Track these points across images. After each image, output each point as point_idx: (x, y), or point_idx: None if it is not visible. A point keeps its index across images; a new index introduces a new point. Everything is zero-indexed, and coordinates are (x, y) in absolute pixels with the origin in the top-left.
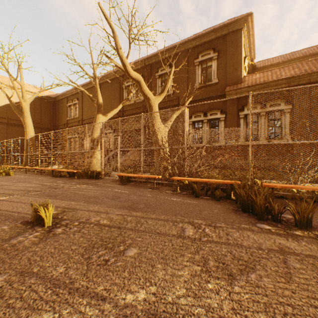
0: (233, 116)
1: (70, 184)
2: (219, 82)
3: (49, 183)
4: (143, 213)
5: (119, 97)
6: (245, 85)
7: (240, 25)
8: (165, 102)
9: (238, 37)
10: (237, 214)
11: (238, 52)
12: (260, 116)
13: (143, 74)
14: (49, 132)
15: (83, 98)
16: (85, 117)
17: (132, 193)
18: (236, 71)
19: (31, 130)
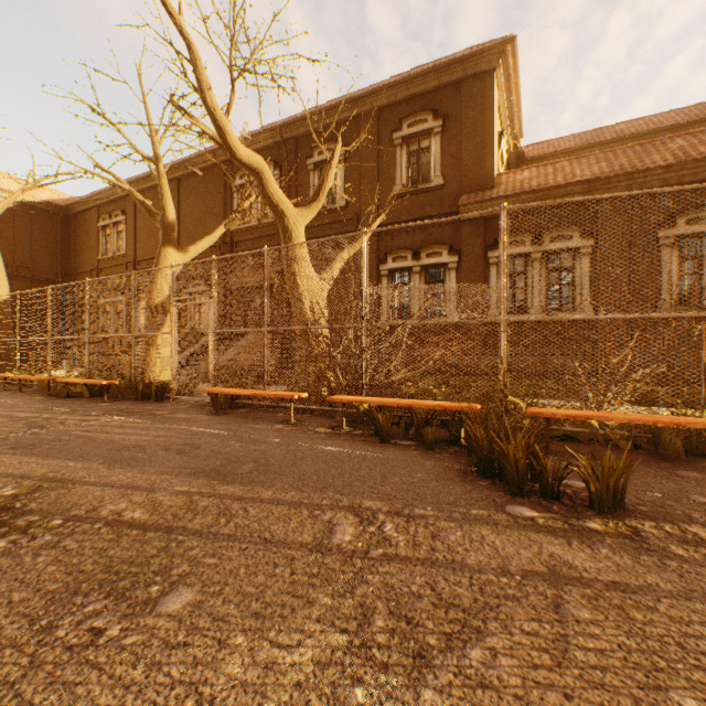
0: (476, 260)
1: (85, 414)
2: (446, 185)
3: (31, 414)
4: (243, 488)
5: (222, 210)
6: (500, 192)
7: (489, 61)
8: (329, 224)
9: (486, 88)
10: (467, 482)
11: (485, 120)
12: (531, 261)
13: (280, 159)
14: (43, 288)
15: (138, 210)
16: (141, 255)
17: (235, 434)
18: (482, 163)
19: (1, 283)
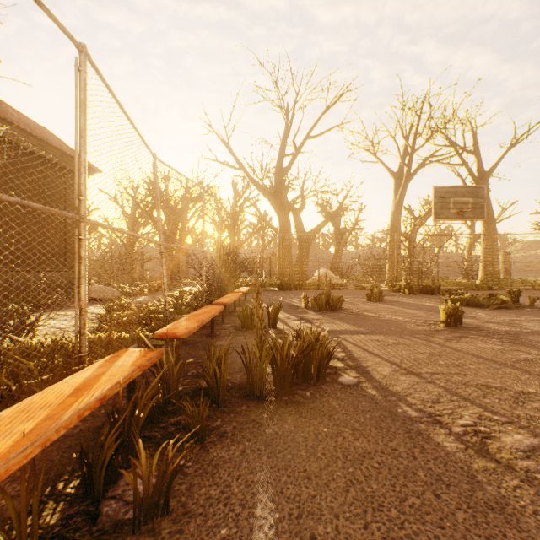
0: None
1: None
2: None
3: None
4: None
5: None
6: None
7: None
8: None
9: None
10: (314, 399)
11: None
12: None
13: None
14: None
15: None
16: None
17: None
18: None
19: None
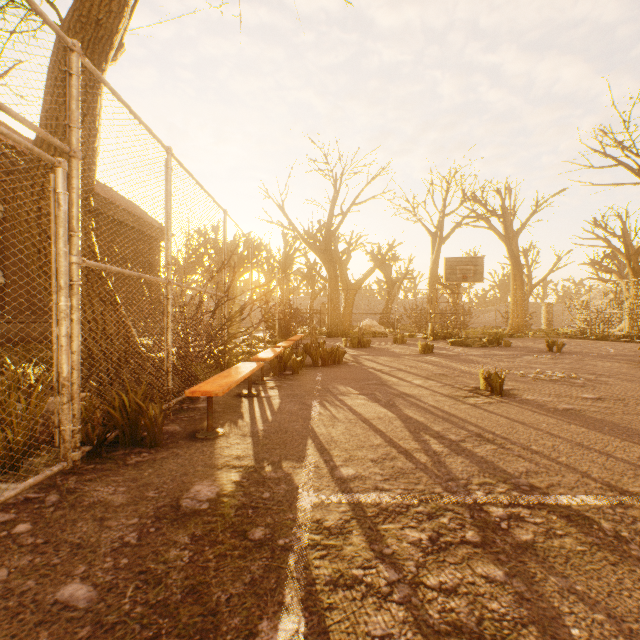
0: None
1: None
2: None
3: None
4: (390, 378)
5: None
6: None
7: None
8: None
9: None
10: (336, 366)
11: None
12: None
13: None
14: None
15: None
16: None
17: (317, 397)
18: None
19: None
